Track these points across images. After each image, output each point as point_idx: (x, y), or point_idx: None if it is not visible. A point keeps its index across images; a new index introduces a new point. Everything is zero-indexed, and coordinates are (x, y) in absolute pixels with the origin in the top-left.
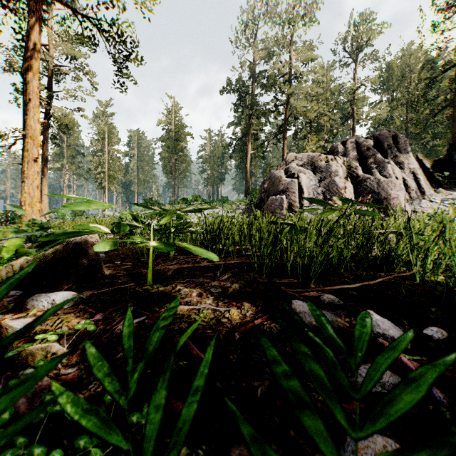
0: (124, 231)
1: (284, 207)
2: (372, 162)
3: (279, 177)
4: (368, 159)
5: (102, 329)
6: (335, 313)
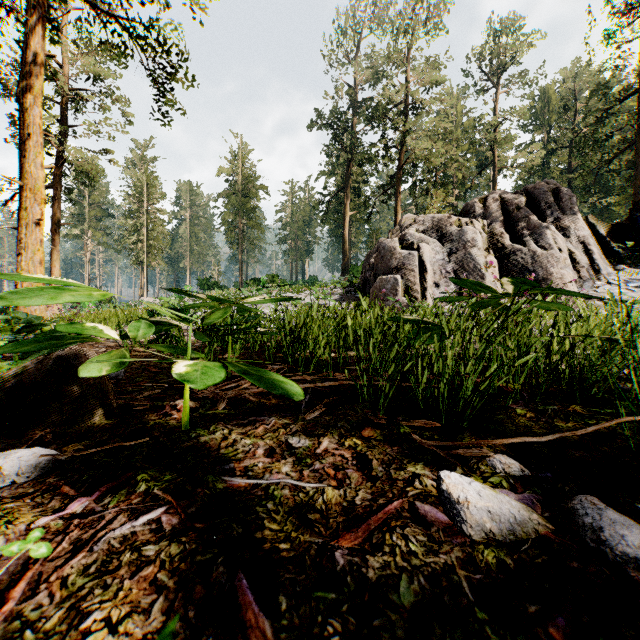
0: (143, 337)
1: (399, 292)
2: (524, 226)
3: (391, 249)
4: (519, 223)
5: (73, 540)
6: (522, 497)
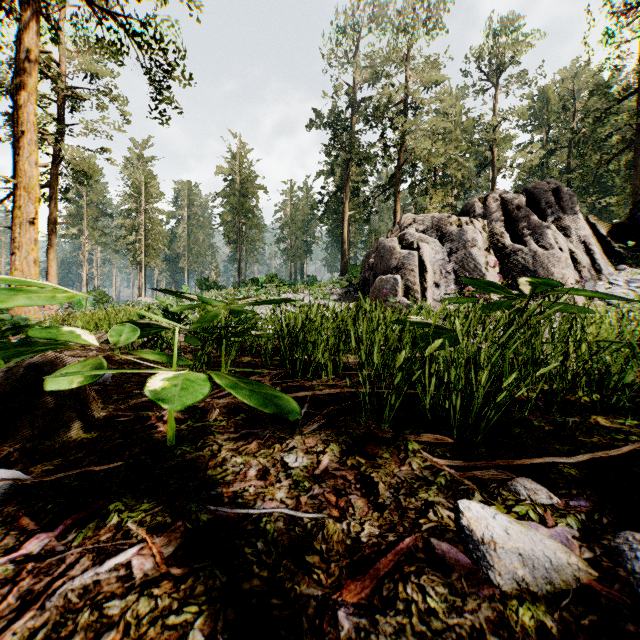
0: (125, 342)
1: (399, 292)
2: (524, 226)
3: (391, 248)
4: (519, 223)
5: (23, 592)
6: (554, 532)
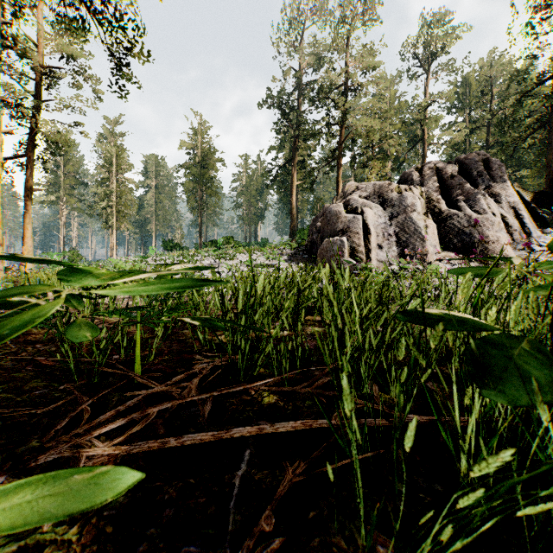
0: None
1: (345, 253)
2: (458, 193)
3: (337, 213)
4: (453, 190)
5: None
6: None
